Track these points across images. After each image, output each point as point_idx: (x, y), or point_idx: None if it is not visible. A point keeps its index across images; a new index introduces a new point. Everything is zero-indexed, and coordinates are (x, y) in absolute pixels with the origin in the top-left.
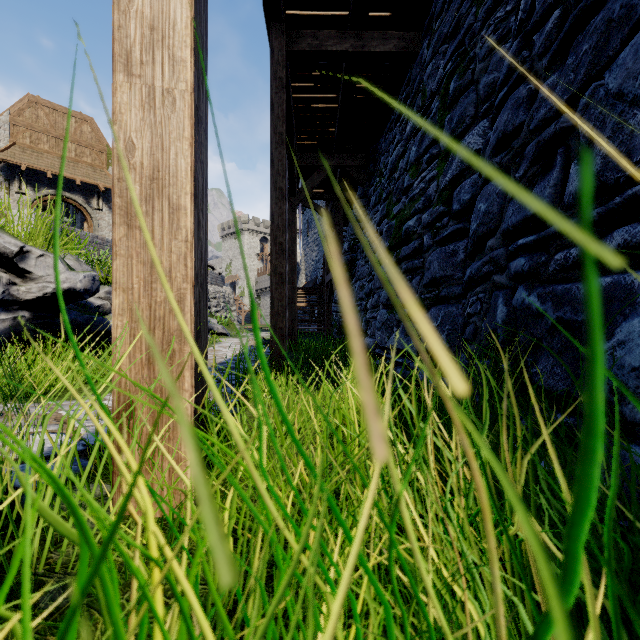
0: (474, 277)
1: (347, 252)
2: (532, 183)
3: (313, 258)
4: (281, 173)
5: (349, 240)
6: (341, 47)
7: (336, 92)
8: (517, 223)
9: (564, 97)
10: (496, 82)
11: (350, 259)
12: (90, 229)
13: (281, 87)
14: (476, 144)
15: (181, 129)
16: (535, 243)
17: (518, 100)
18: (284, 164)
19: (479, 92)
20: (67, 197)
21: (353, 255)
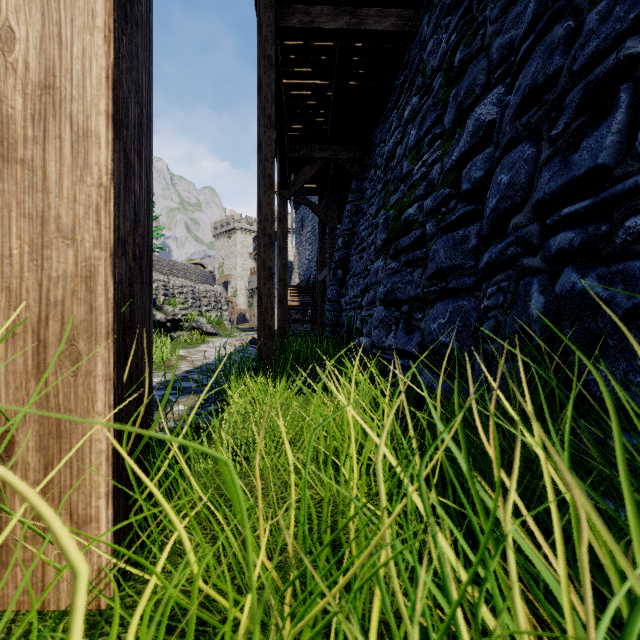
0: (494, 263)
1: (341, 248)
2: (578, 138)
3: (306, 257)
4: (270, 159)
5: (343, 236)
6: (335, 24)
7: (329, 78)
8: (558, 189)
9: (629, 16)
10: (513, 41)
11: (344, 255)
12: None
13: (270, 66)
14: (489, 114)
15: (91, 14)
16: (589, 210)
17: (551, 44)
18: (273, 149)
19: (492, 56)
20: None
21: (347, 251)
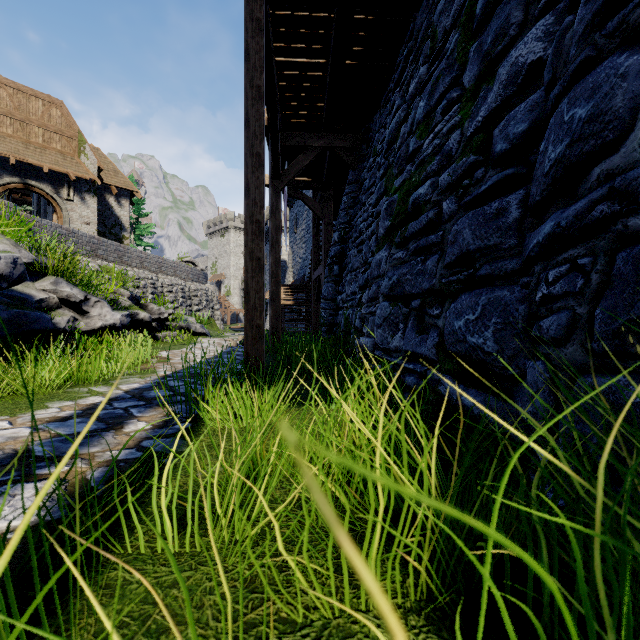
0: (564, 232)
1: (337, 243)
2: None
3: (301, 255)
4: (259, 136)
5: (339, 230)
6: None
7: (325, 56)
8: None
9: None
10: None
11: (340, 250)
12: (60, 221)
13: (259, 30)
14: (532, 53)
15: None
16: None
17: None
18: (262, 125)
19: None
20: (33, 186)
21: (344, 246)
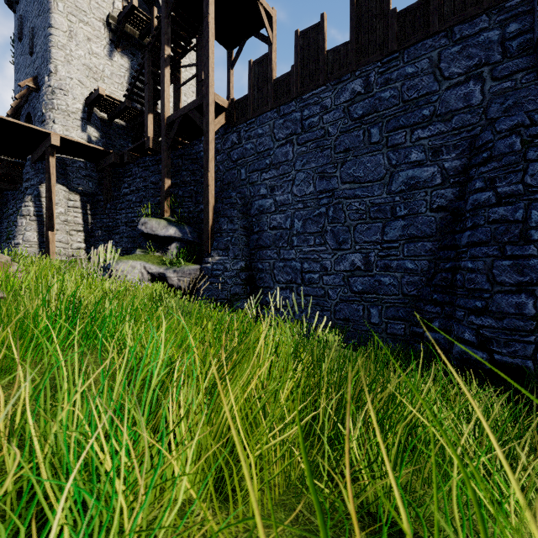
0: None
1: None
2: None
3: None
4: None
5: None
6: None
7: None
8: None
9: None
10: None
11: None
12: None
13: None
14: None
15: None
16: None
17: None
18: None
19: None
20: None
21: None
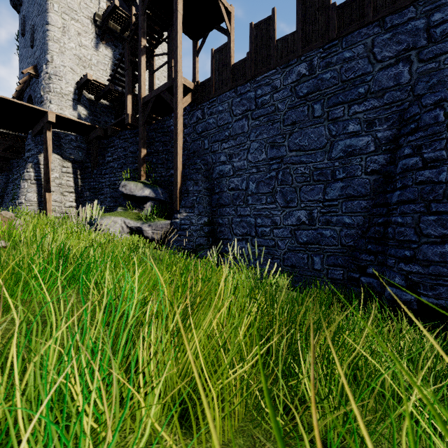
0: None
1: (1, 192)
2: None
3: None
4: None
5: (1, 188)
6: None
7: None
8: None
9: None
10: None
11: (2, 195)
12: None
13: None
14: None
15: None
16: None
17: None
18: None
19: None
20: None
21: (3, 194)
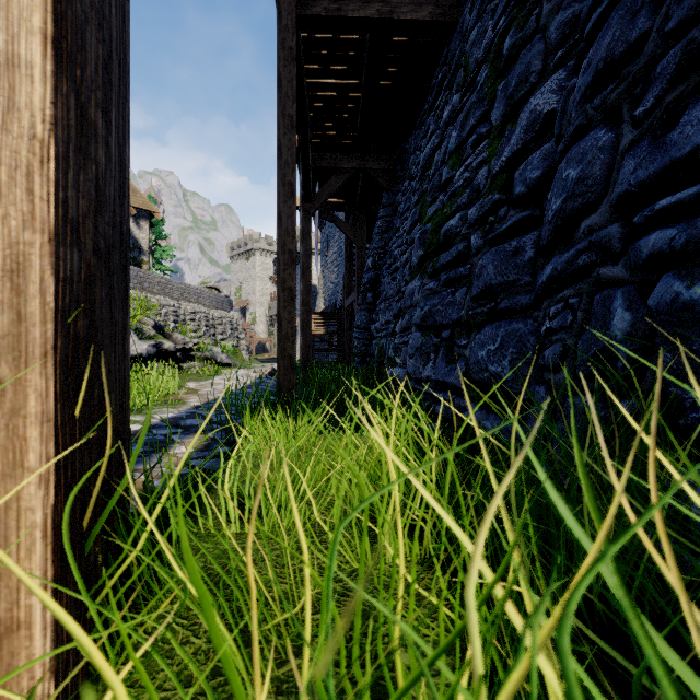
0: (560, 275)
1: (371, 269)
2: (675, 112)
3: (332, 280)
4: (291, 165)
5: (373, 255)
6: (364, 13)
7: (358, 77)
8: (650, 177)
9: None
10: (577, 17)
11: (374, 277)
12: None
13: (291, 59)
14: (547, 104)
15: None
16: (697, 199)
17: (633, 6)
18: (294, 154)
19: (550, 37)
20: None
21: (378, 272)
